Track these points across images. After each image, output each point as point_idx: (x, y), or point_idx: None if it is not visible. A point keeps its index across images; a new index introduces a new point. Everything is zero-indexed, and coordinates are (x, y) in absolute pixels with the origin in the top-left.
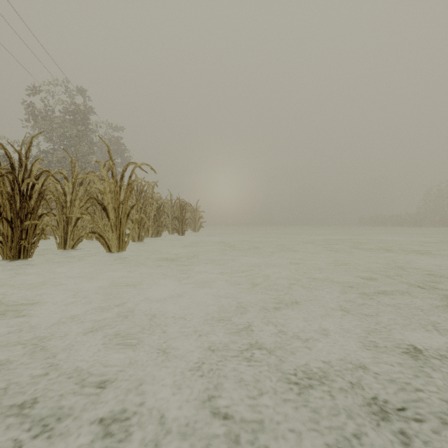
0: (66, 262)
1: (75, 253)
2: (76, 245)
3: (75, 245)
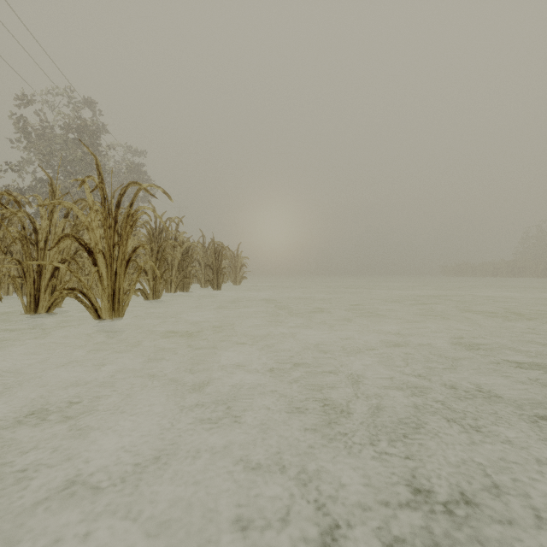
0: (39, 331)
1: (58, 317)
2: (54, 306)
3: (52, 306)
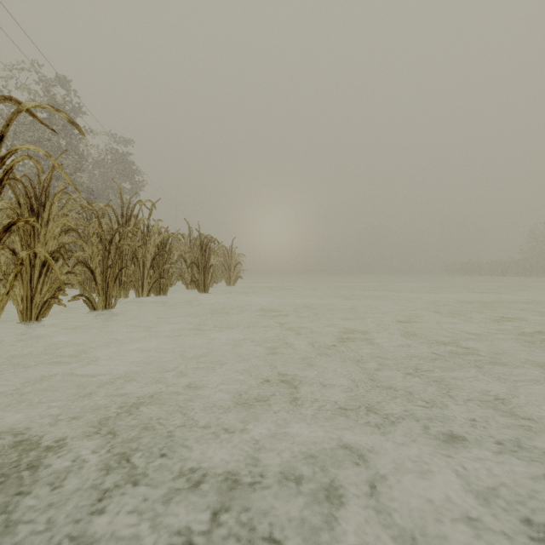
0: None
1: None
2: None
3: None
